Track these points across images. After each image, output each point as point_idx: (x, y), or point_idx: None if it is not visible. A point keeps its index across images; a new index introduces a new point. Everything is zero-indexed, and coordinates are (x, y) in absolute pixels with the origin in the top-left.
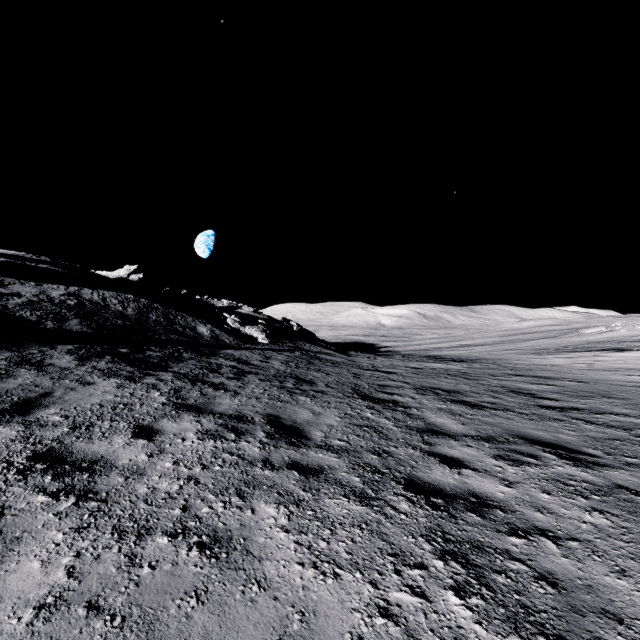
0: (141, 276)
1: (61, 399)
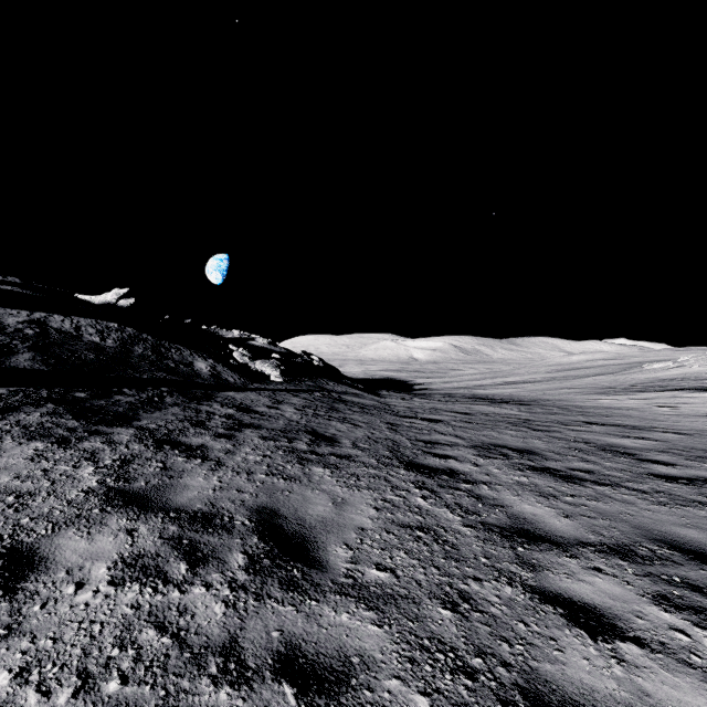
0: (133, 301)
1: None
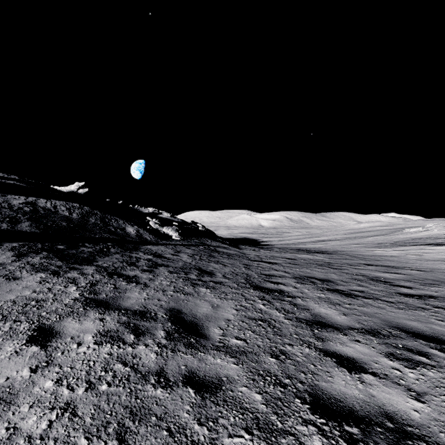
0: (87, 190)
1: None
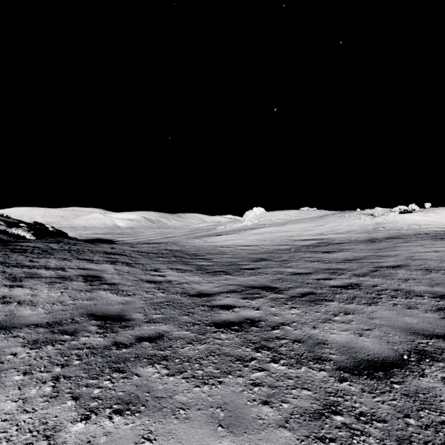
0: None
1: None
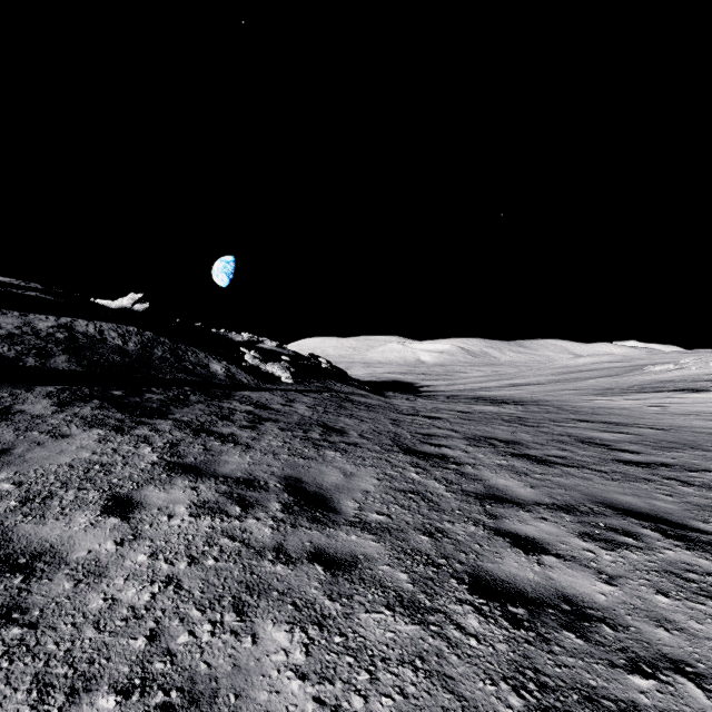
0: (147, 306)
1: (20, 458)
